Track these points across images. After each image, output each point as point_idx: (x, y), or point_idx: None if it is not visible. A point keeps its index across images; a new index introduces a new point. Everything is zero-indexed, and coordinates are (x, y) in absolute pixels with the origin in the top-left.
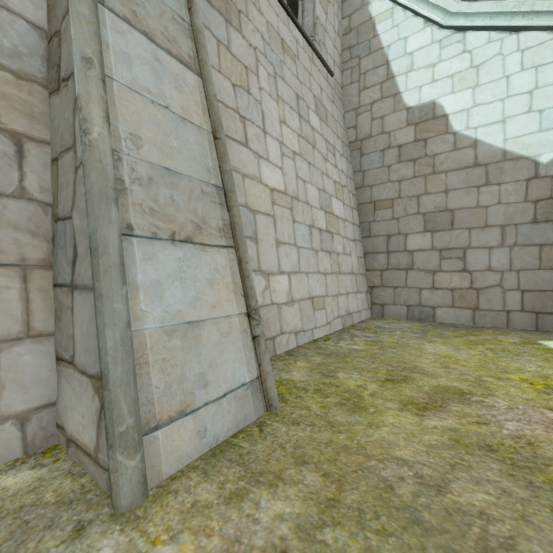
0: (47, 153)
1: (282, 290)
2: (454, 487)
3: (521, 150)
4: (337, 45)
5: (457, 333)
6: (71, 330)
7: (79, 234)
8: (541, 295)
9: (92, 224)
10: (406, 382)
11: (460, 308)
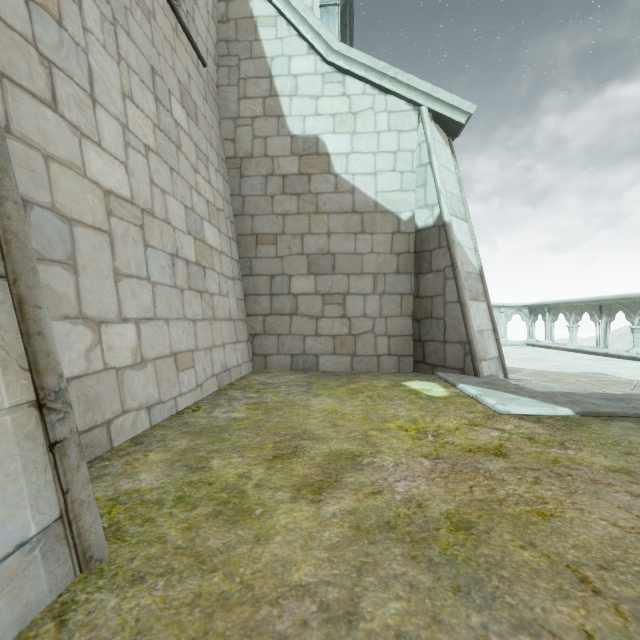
0: None
1: (126, 347)
2: (365, 607)
3: (388, 205)
4: (211, 30)
5: (339, 381)
6: None
7: None
8: (402, 340)
9: None
10: (297, 455)
11: (340, 354)
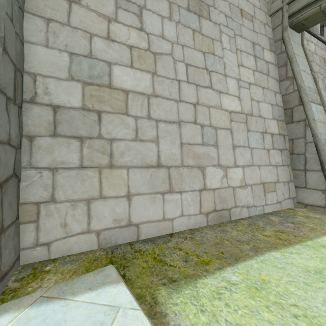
0: (287, 138)
1: None
2: None
3: None
4: None
5: None
6: (303, 180)
7: (310, 158)
8: None
9: (323, 157)
10: None
11: None
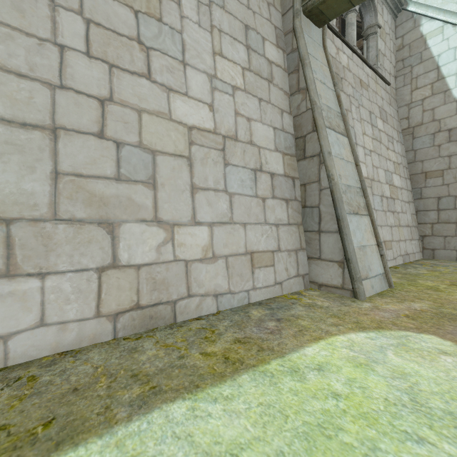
0: (298, 182)
1: None
2: None
3: None
4: (392, 60)
5: None
6: (318, 247)
7: (325, 213)
8: None
9: (339, 211)
10: None
11: None
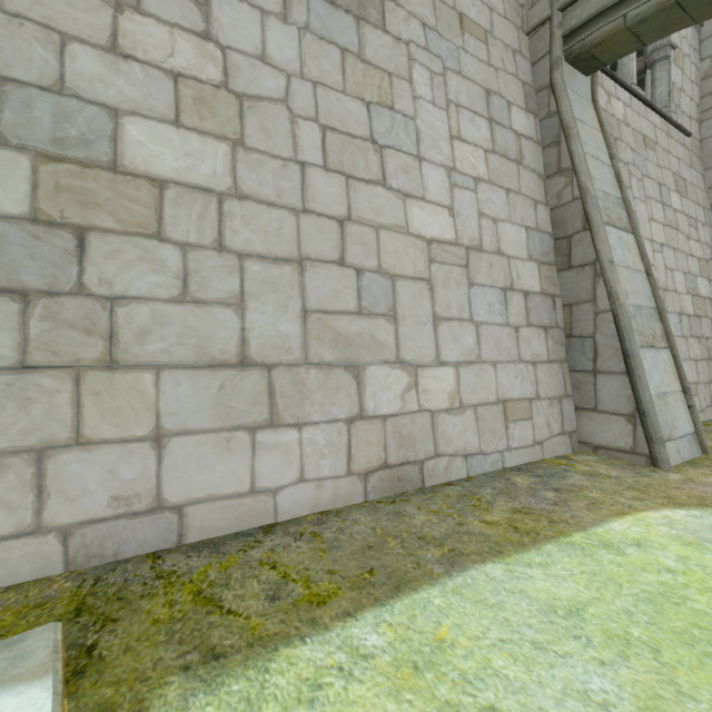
0: (560, 301)
1: None
2: None
3: None
4: (694, 96)
5: None
6: (592, 394)
7: (605, 346)
8: None
9: (628, 343)
10: None
11: None
